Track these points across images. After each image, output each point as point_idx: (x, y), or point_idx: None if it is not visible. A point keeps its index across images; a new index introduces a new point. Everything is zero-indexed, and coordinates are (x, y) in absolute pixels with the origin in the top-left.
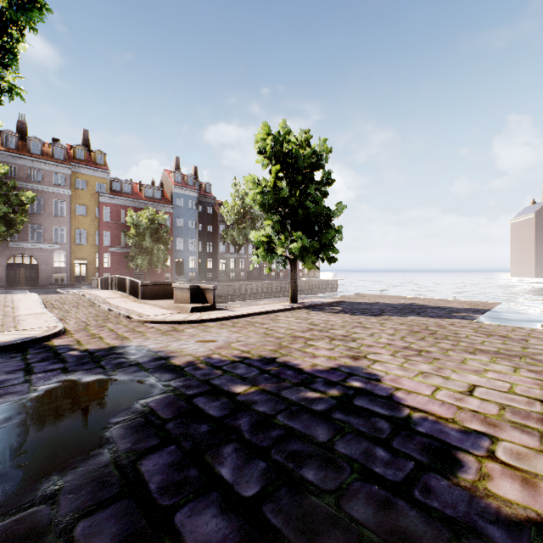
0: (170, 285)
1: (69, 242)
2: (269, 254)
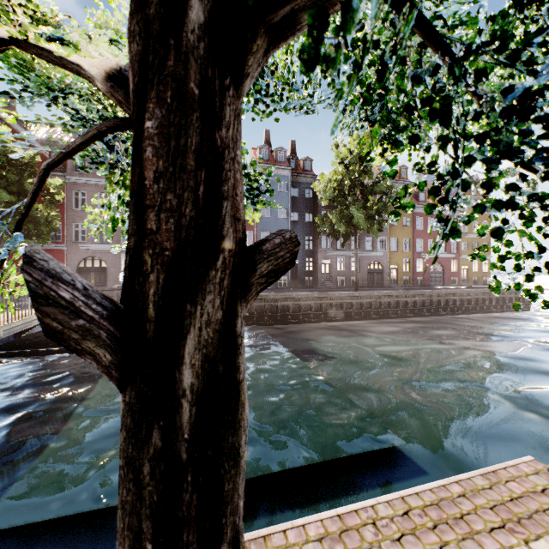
0: None
1: None
2: None
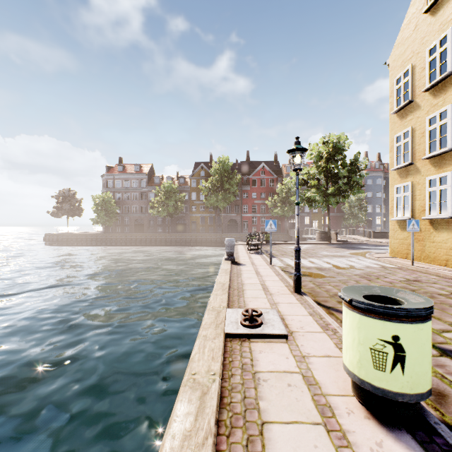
0: (385, 233)
1: (310, 212)
2: None
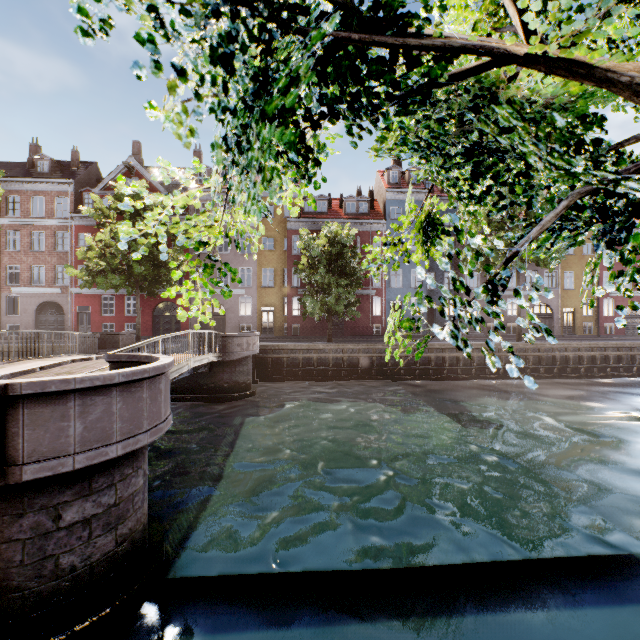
0: None
1: (254, 285)
2: (237, 5)
